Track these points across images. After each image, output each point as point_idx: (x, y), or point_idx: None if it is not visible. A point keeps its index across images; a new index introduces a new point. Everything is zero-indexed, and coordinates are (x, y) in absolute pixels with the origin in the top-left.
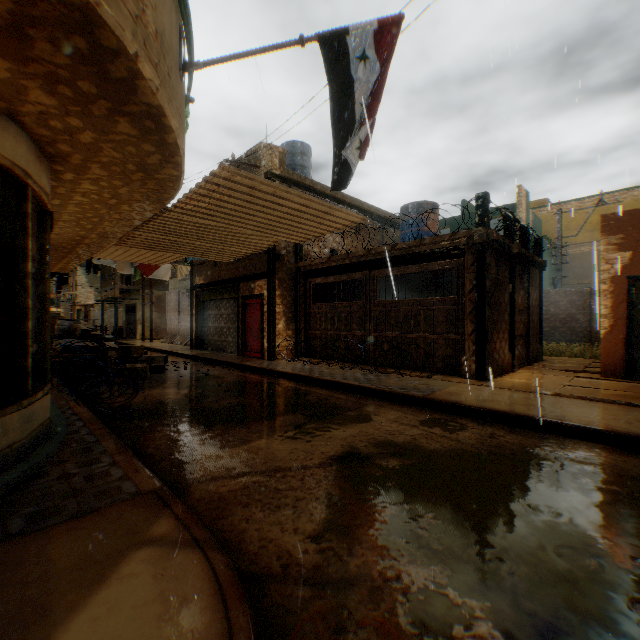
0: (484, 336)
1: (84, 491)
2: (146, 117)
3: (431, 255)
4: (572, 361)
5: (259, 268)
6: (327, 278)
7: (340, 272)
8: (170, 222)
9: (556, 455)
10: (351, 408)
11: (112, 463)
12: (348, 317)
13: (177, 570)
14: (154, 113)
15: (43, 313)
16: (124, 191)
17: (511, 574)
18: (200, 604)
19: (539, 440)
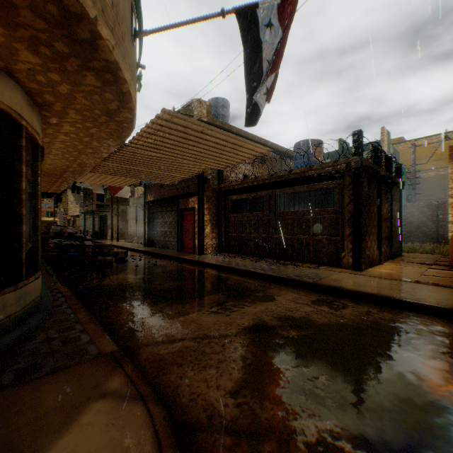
0: (359, 237)
1: (60, 352)
2: (106, 71)
3: (318, 177)
4: (424, 256)
5: (192, 188)
6: (241, 195)
7: (250, 191)
8: (128, 154)
9: (420, 329)
10: (259, 290)
11: (82, 330)
12: (256, 223)
13: (124, 420)
14: (112, 68)
15: (36, 219)
16: (94, 131)
17: (394, 430)
18: (141, 452)
19: (405, 317)
